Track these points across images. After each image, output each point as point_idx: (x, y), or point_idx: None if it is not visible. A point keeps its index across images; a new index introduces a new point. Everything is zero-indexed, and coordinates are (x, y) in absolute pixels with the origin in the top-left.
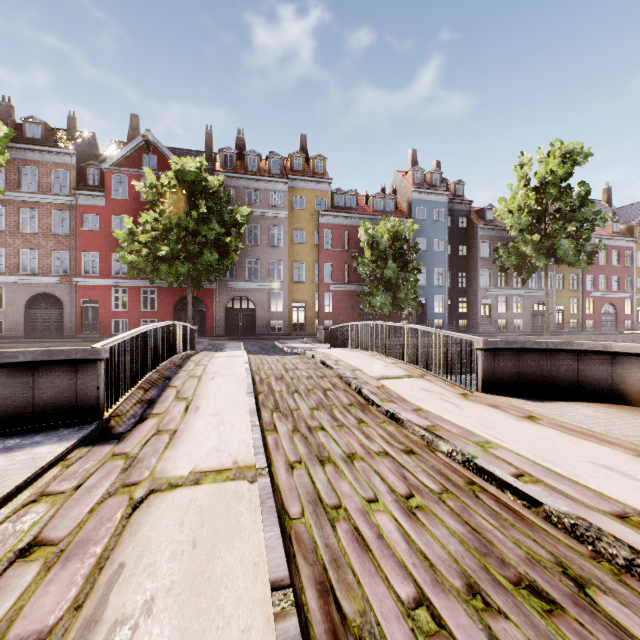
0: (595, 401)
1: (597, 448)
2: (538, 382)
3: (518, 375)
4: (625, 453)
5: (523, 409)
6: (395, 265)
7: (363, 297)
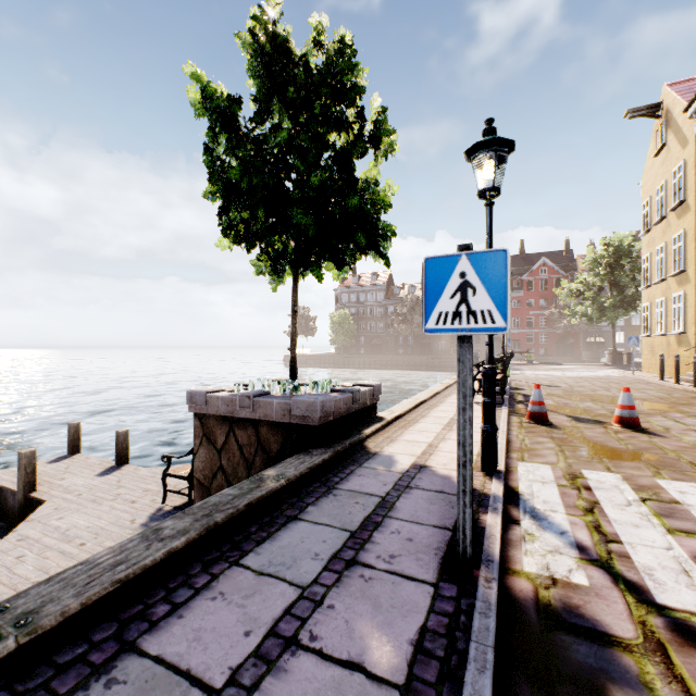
0: None
1: None
2: None
3: None
4: None
5: None
6: None
7: None
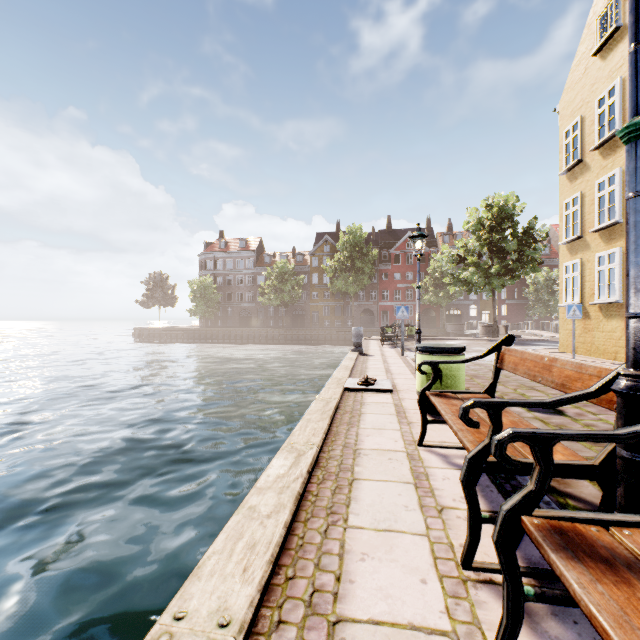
0: None
1: None
2: None
3: None
4: None
5: None
6: (547, 293)
7: (528, 309)
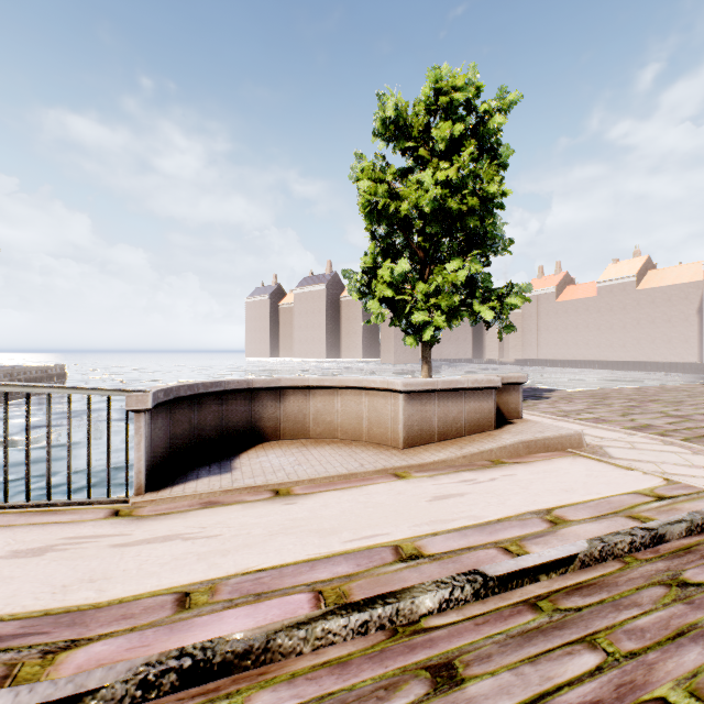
0: (244, 447)
1: (387, 488)
2: (189, 444)
3: (170, 442)
4: (396, 481)
5: (252, 487)
6: None
7: None
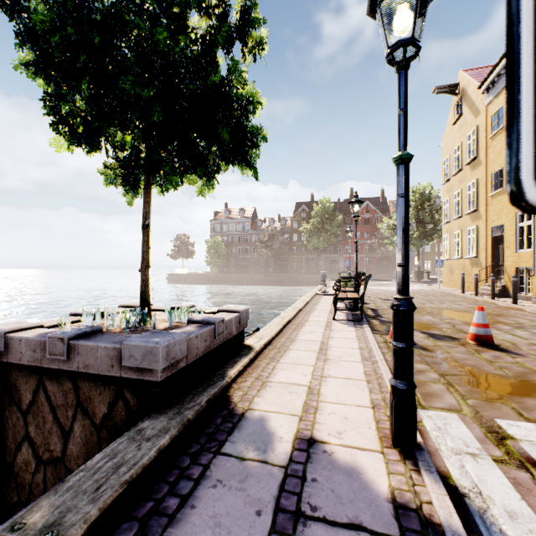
0: None
1: None
2: None
3: None
4: None
5: None
6: None
7: None
